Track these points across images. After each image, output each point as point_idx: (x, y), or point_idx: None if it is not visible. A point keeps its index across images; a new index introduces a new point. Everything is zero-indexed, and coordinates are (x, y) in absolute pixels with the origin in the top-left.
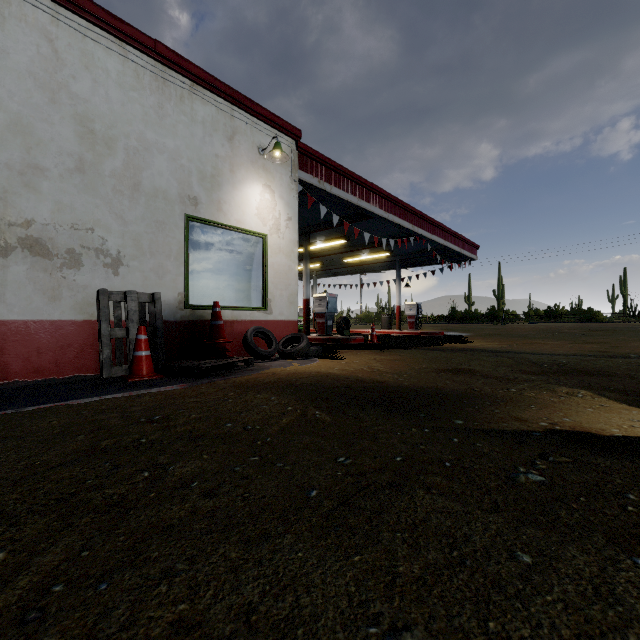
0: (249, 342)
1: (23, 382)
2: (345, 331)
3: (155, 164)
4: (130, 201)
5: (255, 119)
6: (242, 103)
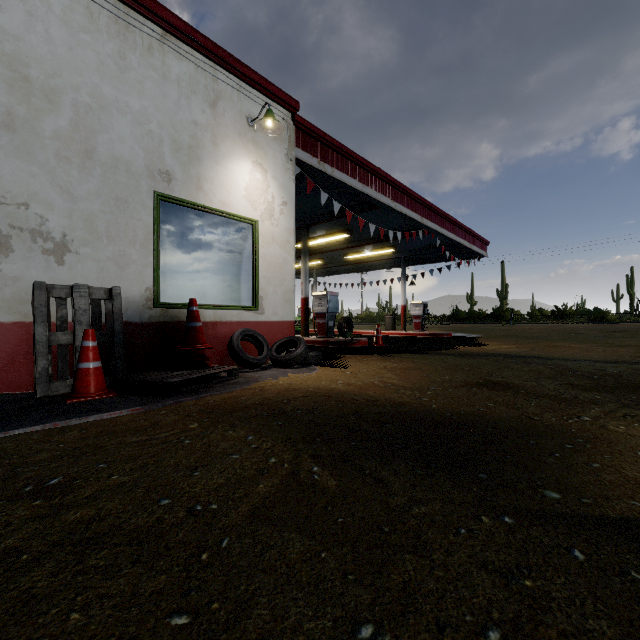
0: (235, 348)
1: None
2: (348, 333)
3: (114, 127)
4: (80, 171)
5: (243, 84)
6: (227, 62)
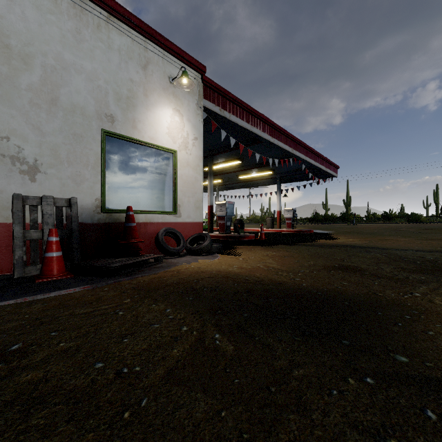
0: (160, 241)
1: None
2: (240, 230)
3: (73, 82)
4: (47, 114)
5: (166, 53)
6: (154, 37)
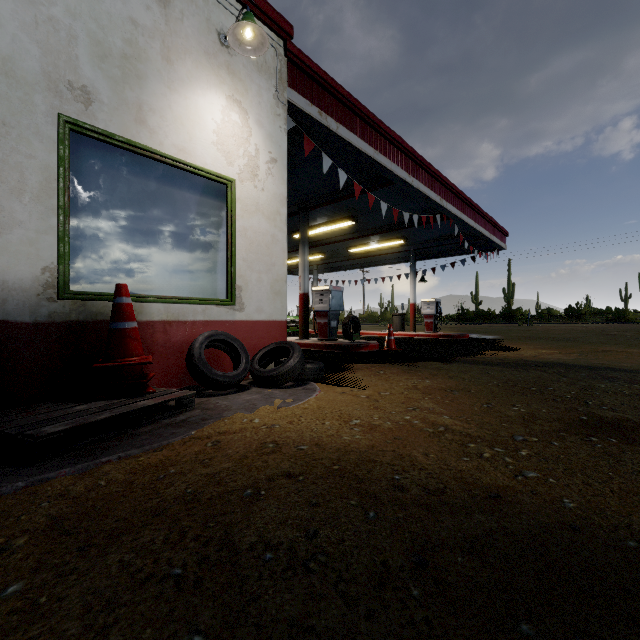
0: (195, 360)
1: None
2: (354, 335)
3: None
4: None
5: None
6: None
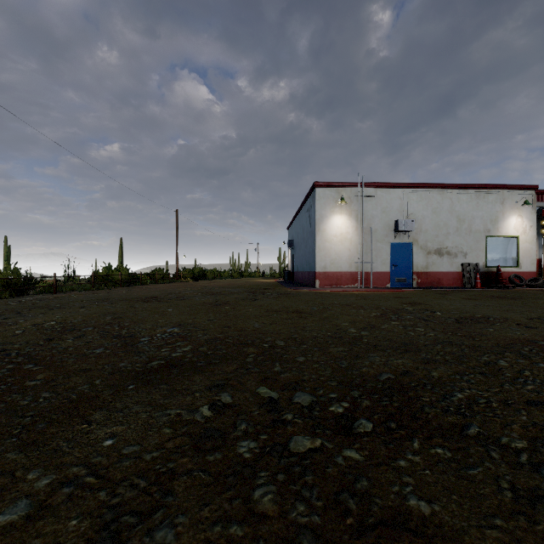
0: (512, 280)
1: (446, 287)
2: None
3: (475, 222)
4: (469, 236)
5: (513, 190)
6: (507, 188)
